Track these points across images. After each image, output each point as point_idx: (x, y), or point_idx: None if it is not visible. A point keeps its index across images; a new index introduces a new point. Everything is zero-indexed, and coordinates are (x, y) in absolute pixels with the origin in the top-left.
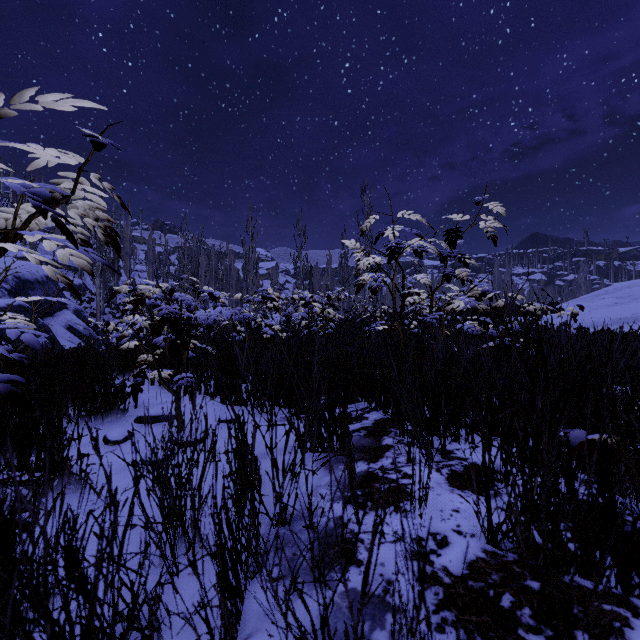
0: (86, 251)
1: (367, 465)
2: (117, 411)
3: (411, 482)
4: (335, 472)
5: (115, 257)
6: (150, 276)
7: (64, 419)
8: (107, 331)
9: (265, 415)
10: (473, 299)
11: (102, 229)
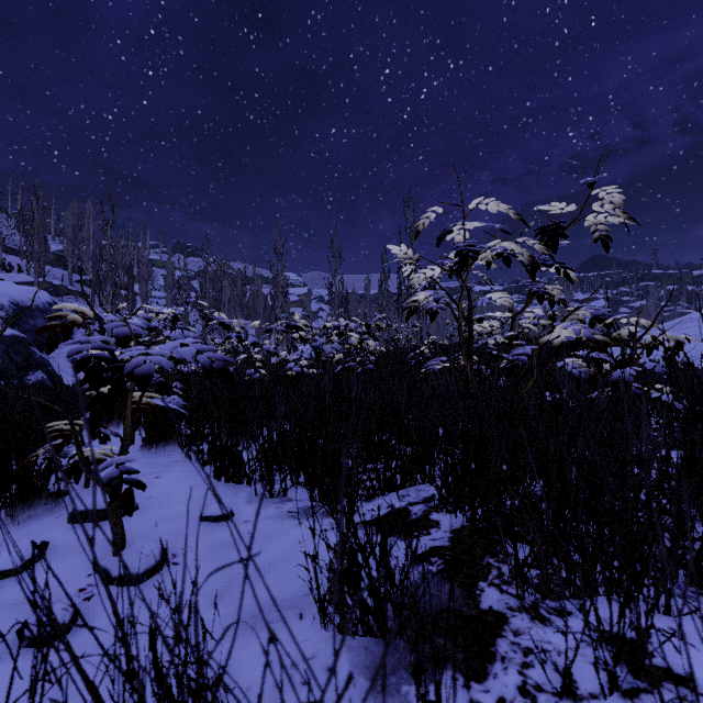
0: None
1: (465, 690)
2: (45, 499)
3: None
4: None
5: (129, 282)
6: (169, 303)
7: None
8: None
9: (275, 503)
10: (586, 326)
11: None
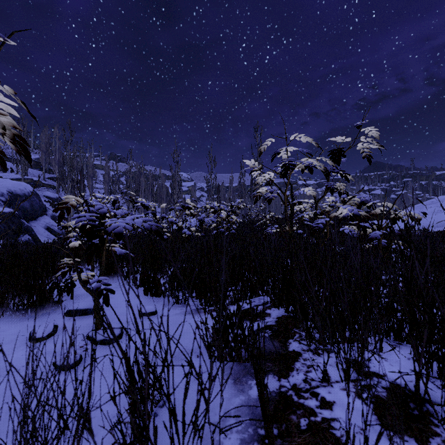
0: (1, 161)
1: (278, 381)
2: (51, 304)
3: (334, 416)
4: (244, 390)
5: (81, 178)
6: (106, 192)
7: (4, 312)
8: (67, 231)
9: (179, 307)
10: (355, 207)
11: (11, 137)
